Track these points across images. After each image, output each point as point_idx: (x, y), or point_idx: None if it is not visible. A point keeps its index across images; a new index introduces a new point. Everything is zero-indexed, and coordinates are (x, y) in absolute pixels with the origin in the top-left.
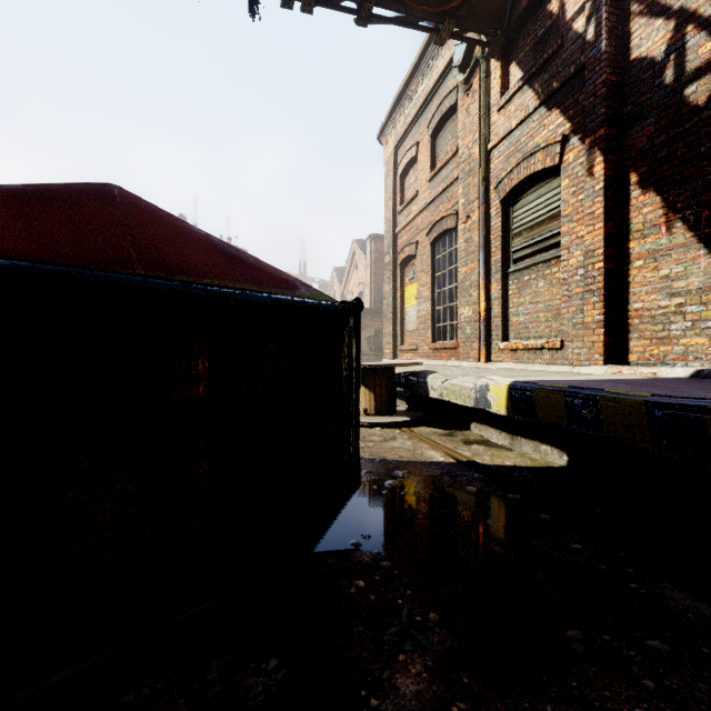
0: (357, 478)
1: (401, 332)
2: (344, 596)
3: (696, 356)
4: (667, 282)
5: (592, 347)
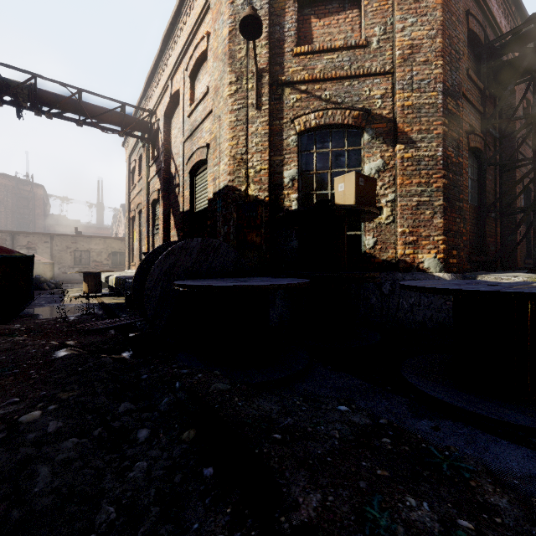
0: (33, 296)
1: (132, 255)
2: (22, 316)
3: None
4: None
5: None
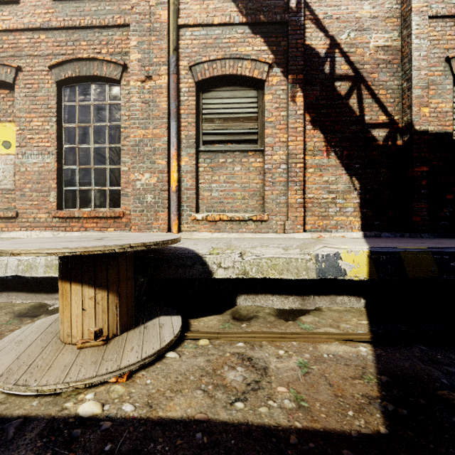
0: None
1: None
2: None
3: (341, 226)
4: (327, 185)
5: (296, 220)
